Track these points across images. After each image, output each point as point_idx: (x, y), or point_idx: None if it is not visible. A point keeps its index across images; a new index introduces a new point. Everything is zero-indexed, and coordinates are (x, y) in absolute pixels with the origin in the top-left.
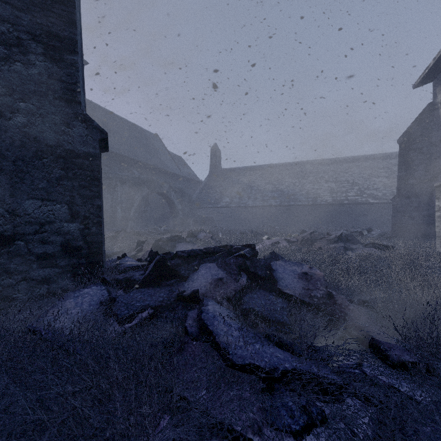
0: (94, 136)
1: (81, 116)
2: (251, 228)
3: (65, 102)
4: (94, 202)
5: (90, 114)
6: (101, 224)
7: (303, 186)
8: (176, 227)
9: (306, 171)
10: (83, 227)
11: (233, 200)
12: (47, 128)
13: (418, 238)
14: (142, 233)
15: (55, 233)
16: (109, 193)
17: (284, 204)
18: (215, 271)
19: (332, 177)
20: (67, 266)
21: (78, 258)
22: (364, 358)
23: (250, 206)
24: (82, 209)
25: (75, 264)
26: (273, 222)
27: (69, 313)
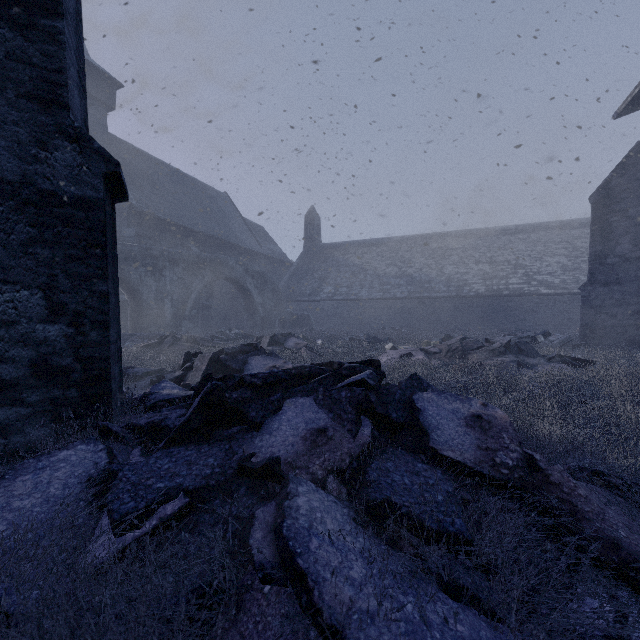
0: (93, 167)
1: (70, 131)
2: (366, 331)
3: (38, 103)
4: (95, 286)
5: (126, 161)
6: (108, 327)
7: (442, 269)
8: (254, 329)
9: (447, 248)
10: (72, 331)
11: (338, 290)
12: (4, 149)
13: (622, 347)
14: (200, 340)
15: (19, 343)
16: (154, 280)
17: (415, 296)
18: (312, 413)
19: (485, 256)
20: (42, 402)
21: (63, 388)
22: (639, 622)
23: (364, 299)
24: (71, 299)
25: (58, 398)
26: (397, 323)
27: (15, 507)
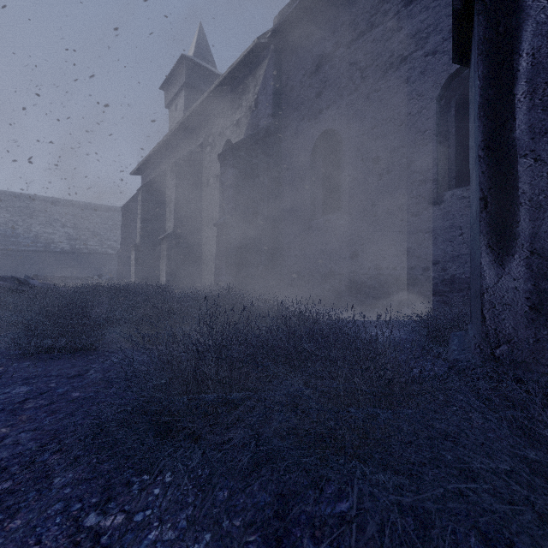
0: None
1: None
2: None
3: None
4: None
5: None
6: None
7: (30, 227)
8: None
9: (35, 209)
10: None
11: None
12: None
13: None
14: None
15: None
16: None
17: None
18: None
19: (71, 222)
20: None
21: None
22: None
23: None
24: None
25: None
26: None
27: None
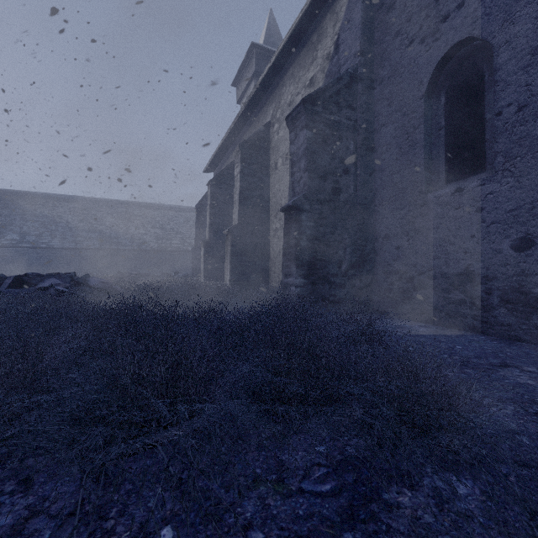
0: None
1: None
2: None
3: None
4: None
5: None
6: None
7: (128, 229)
8: None
9: (133, 213)
10: None
11: (25, 238)
12: None
13: None
14: None
15: None
16: None
17: (105, 248)
18: (55, 280)
19: (159, 223)
20: None
21: None
22: None
23: (56, 247)
24: None
25: None
26: (90, 269)
27: None
